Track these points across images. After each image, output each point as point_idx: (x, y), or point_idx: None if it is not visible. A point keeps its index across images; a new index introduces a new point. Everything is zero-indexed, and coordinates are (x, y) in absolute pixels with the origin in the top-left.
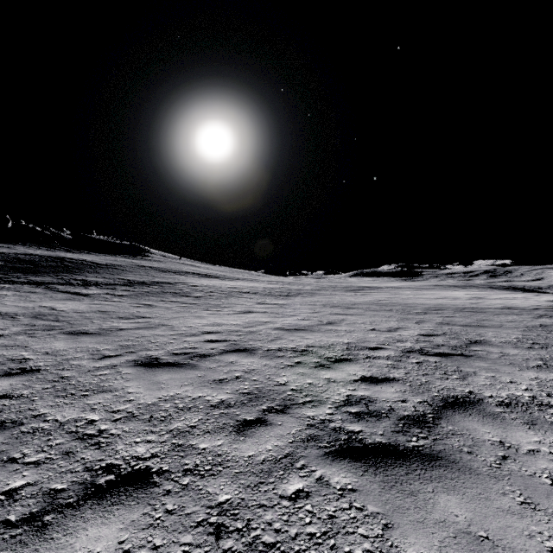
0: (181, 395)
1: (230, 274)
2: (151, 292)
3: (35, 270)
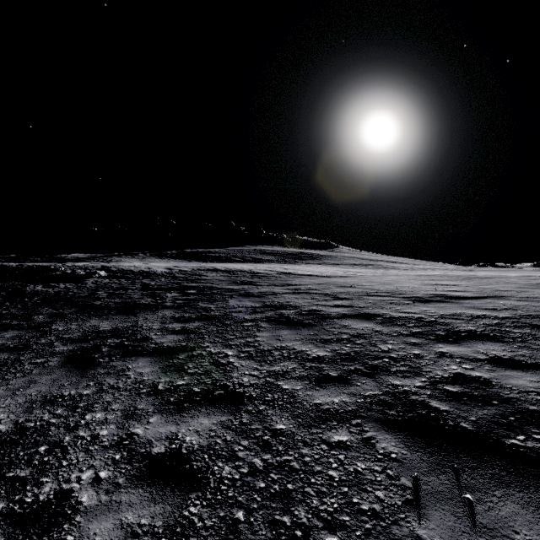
0: (436, 276)
1: (410, 262)
2: (374, 267)
3: (301, 258)
